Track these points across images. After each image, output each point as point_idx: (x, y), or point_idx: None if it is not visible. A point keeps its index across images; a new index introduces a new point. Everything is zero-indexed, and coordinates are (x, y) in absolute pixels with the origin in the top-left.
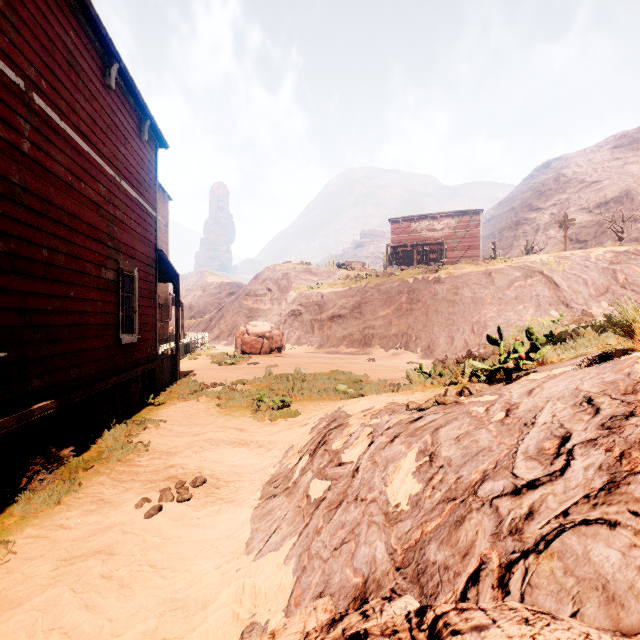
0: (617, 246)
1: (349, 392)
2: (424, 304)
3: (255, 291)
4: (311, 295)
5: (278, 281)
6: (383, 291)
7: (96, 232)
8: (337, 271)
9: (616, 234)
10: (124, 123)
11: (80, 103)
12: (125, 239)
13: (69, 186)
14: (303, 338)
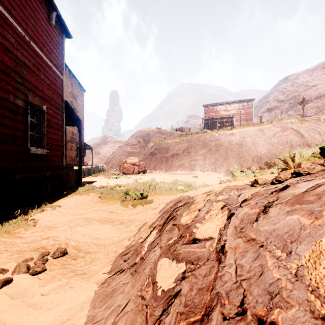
0: None
1: (185, 190)
2: (224, 147)
3: (131, 142)
4: (161, 143)
5: (143, 137)
6: (201, 140)
7: (4, 66)
8: (175, 132)
9: None
10: (33, 3)
11: None
12: (34, 83)
13: None
14: (157, 166)
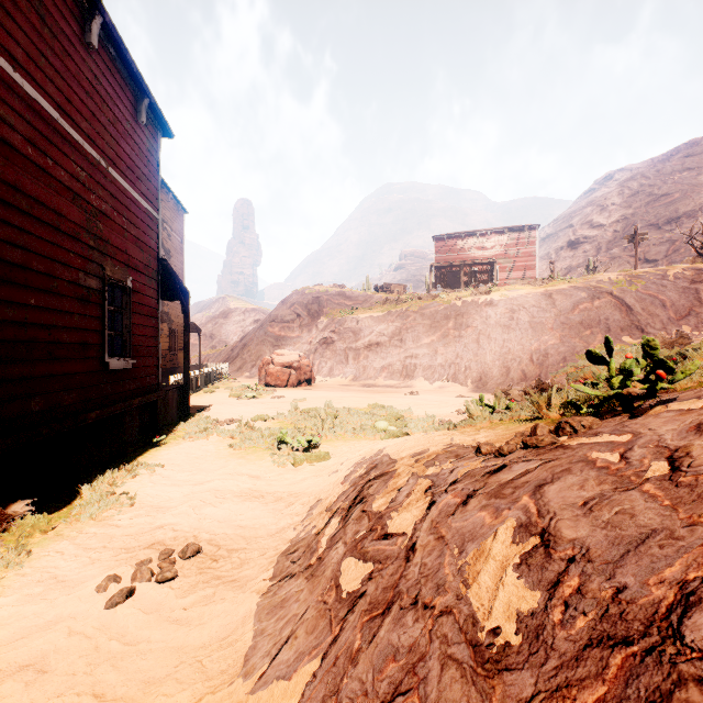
0: (698, 263)
1: (390, 430)
2: (474, 330)
3: (282, 317)
4: (345, 321)
5: (308, 305)
6: (427, 315)
7: (71, 226)
8: (374, 294)
9: (695, 250)
10: (113, 96)
11: (46, 56)
12: (114, 240)
13: (28, 160)
14: (336, 369)
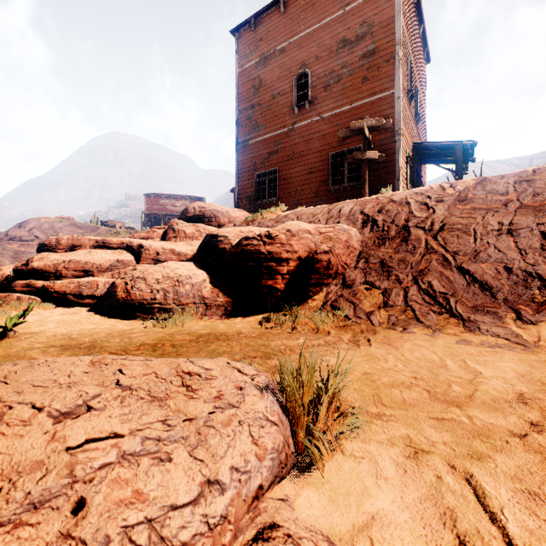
0: None
1: None
2: None
3: (21, 237)
4: None
5: (45, 230)
6: None
7: None
8: (101, 227)
9: None
10: None
11: None
12: None
13: None
14: None
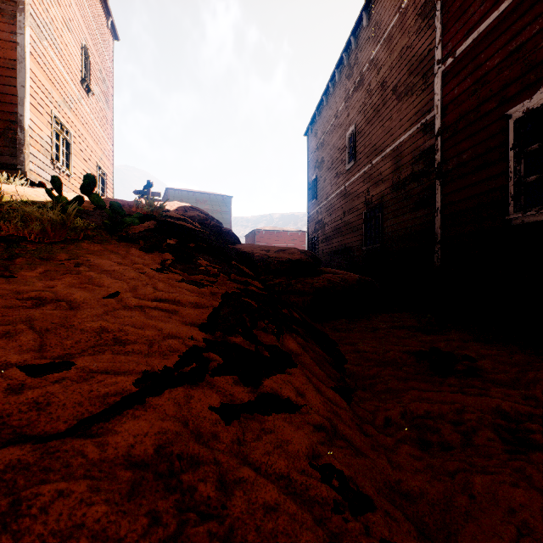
0: None
1: None
2: None
3: None
4: None
5: None
6: None
7: None
8: None
9: None
10: None
11: None
12: None
13: None
14: None
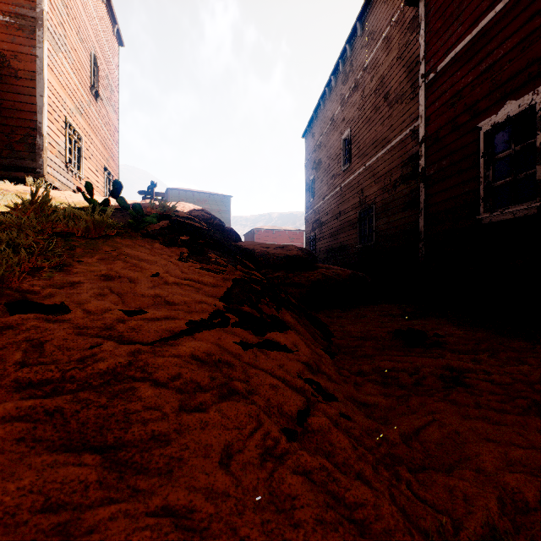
0: None
1: None
2: None
3: None
4: None
5: None
6: None
7: None
8: None
9: None
10: None
11: None
12: None
13: None
14: None
